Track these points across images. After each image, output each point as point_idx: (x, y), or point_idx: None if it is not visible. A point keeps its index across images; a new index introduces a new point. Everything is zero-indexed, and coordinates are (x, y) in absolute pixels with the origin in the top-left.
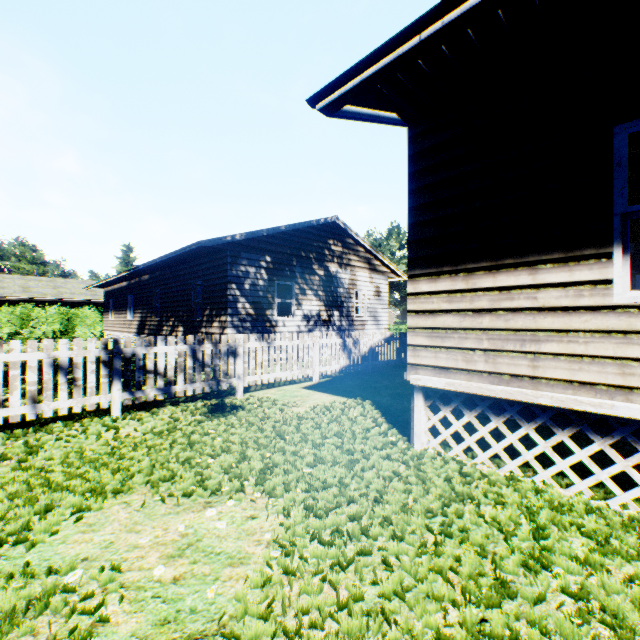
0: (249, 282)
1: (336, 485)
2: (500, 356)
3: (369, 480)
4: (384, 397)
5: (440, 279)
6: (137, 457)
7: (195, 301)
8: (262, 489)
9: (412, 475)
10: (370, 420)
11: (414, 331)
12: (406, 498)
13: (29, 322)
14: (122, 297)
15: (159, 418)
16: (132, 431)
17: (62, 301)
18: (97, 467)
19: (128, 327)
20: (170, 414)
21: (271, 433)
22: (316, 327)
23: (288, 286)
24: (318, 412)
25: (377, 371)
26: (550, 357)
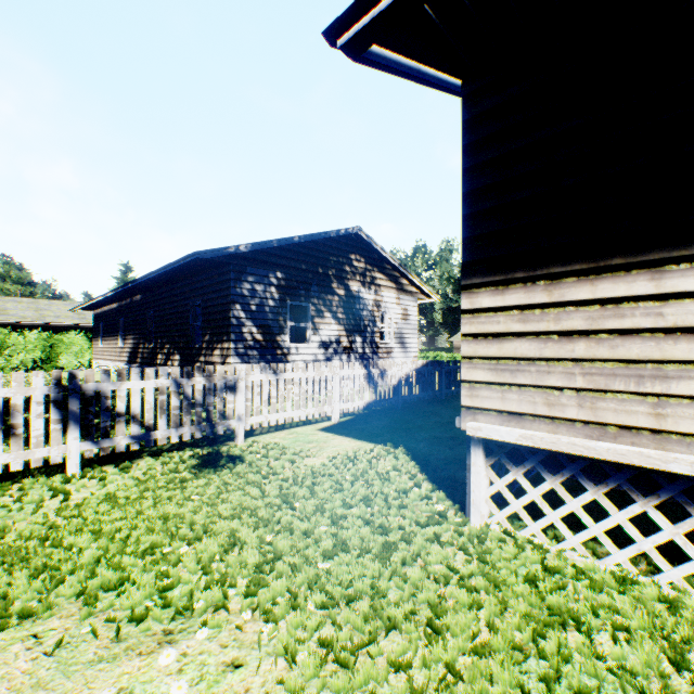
0: (256, 302)
1: (367, 592)
2: (603, 399)
3: (415, 583)
4: (420, 442)
5: (509, 290)
6: (80, 543)
7: (193, 325)
8: (255, 602)
9: (476, 572)
10: (406, 476)
11: (471, 362)
12: (477, 622)
13: (4, 349)
14: (112, 321)
15: (130, 476)
16: (88, 497)
17: (45, 325)
18: (14, 563)
19: (119, 355)
20: (146, 469)
21: (276, 499)
22: (335, 355)
23: (303, 308)
24: (339, 464)
25: (407, 407)
26: (686, 402)
